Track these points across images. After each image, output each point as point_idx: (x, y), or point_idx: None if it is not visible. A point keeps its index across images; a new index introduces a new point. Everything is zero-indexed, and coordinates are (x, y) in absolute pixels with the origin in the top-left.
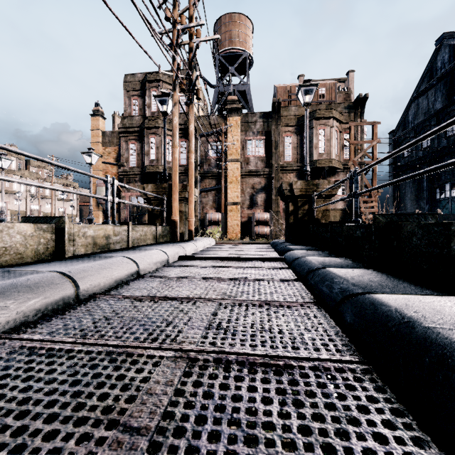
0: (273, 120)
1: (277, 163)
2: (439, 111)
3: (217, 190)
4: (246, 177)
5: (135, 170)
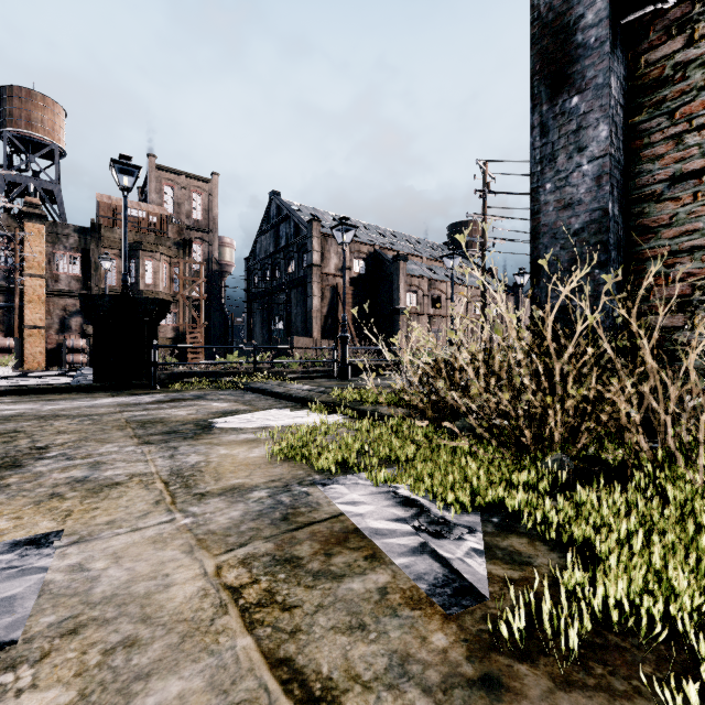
0: (92, 239)
1: (98, 287)
2: (272, 255)
3: (7, 308)
4: (54, 297)
5: None
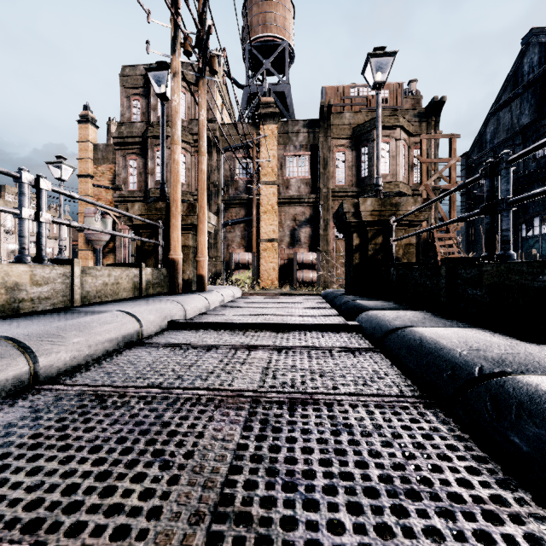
0: (321, 130)
1: (326, 187)
2: (526, 127)
3: (246, 222)
4: (285, 205)
5: (136, 194)
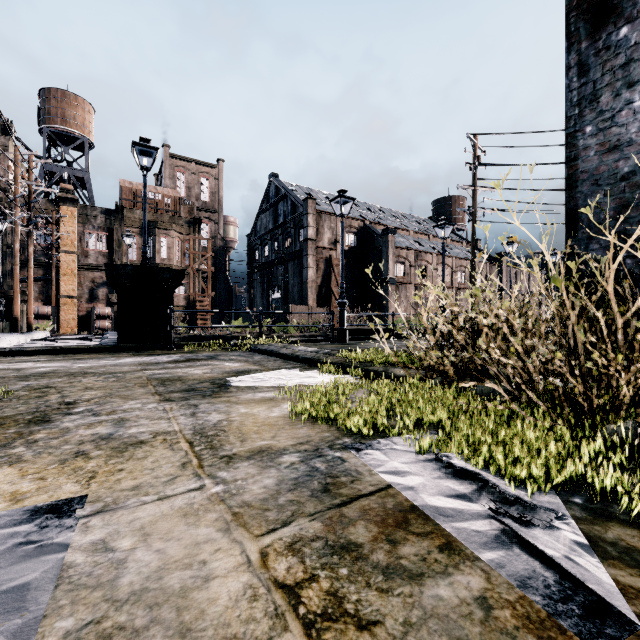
0: (116, 220)
1: (121, 261)
2: (271, 231)
3: (45, 281)
4: (85, 270)
5: None
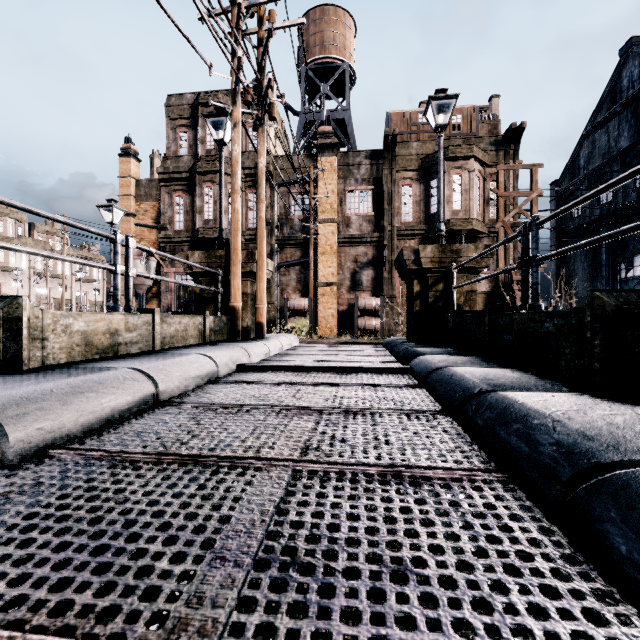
0: (385, 162)
1: (391, 225)
2: (625, 151)
3: (302, 264)
4: (345, 245)
5: (182, 235)
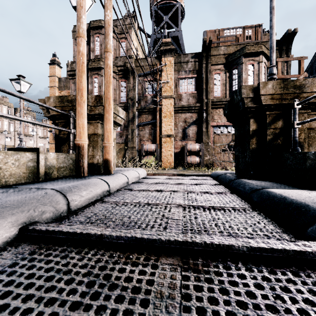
0: (204, 59)
1: (208, 98)
2: None
3: (152, 124)
4: (179, 112)
5: None
